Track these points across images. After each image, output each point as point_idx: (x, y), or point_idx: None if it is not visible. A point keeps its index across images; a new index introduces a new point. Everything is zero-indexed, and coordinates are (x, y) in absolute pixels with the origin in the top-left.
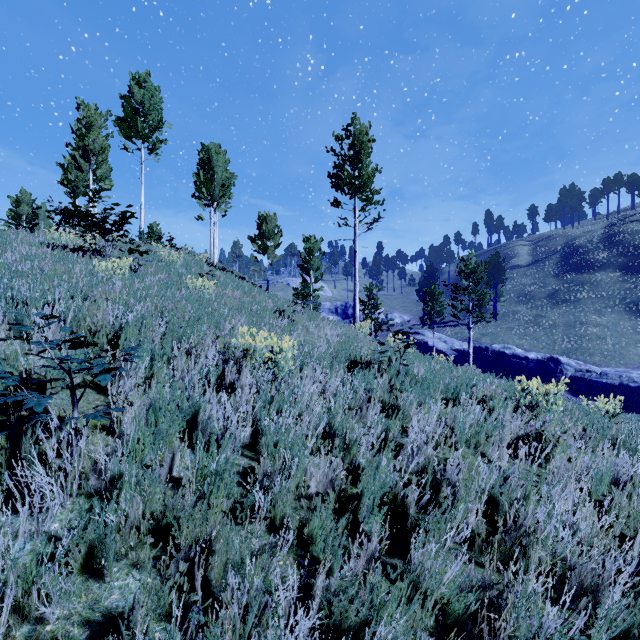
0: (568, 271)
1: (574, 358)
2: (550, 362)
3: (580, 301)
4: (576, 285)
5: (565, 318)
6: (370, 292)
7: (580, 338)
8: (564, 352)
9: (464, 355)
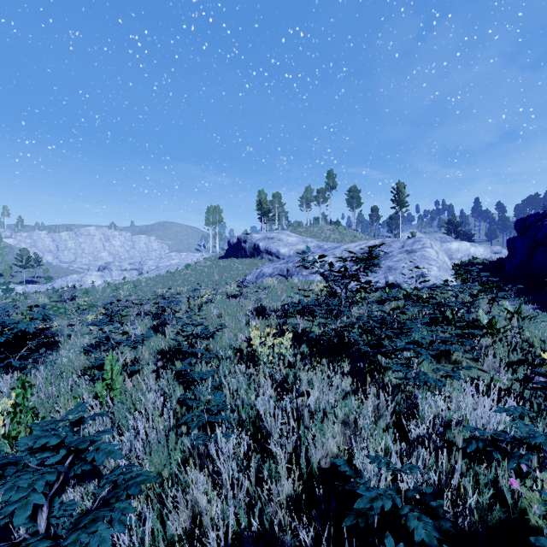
0: None
1: None
2: None
3: None
4: None
5: None
6: (412, 234)
7: None
8: None
9: None
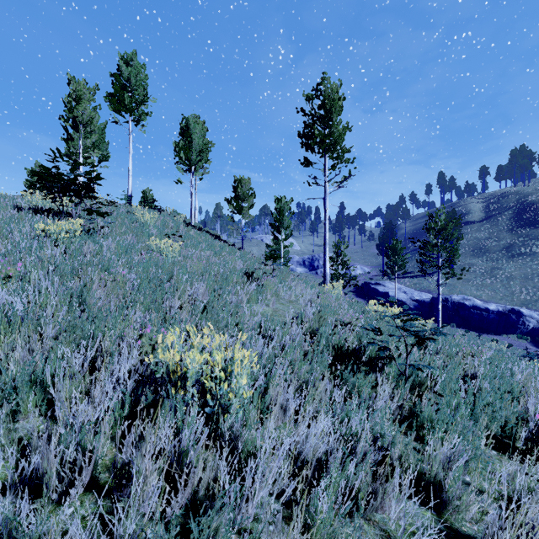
0: (522, 226)
1: (534, 309)
2: (511, 314)
3: (536, 254)
4: (531, 239)
5: (522, 270)
6: (338, 249)
7: (538, 290)
8: (523, 303)
9: (424, 305)
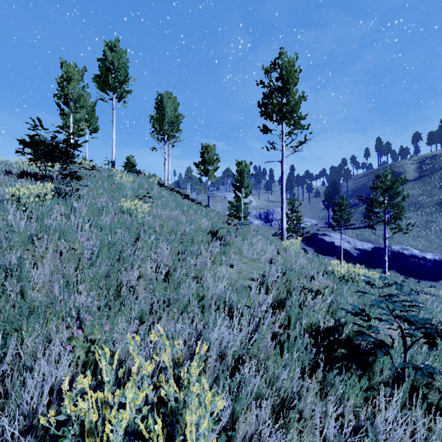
0: None
1: None
2: None
3: None
4: None
5: None
6: (292, 206)
7: None
8: None
9: (366, 254)
